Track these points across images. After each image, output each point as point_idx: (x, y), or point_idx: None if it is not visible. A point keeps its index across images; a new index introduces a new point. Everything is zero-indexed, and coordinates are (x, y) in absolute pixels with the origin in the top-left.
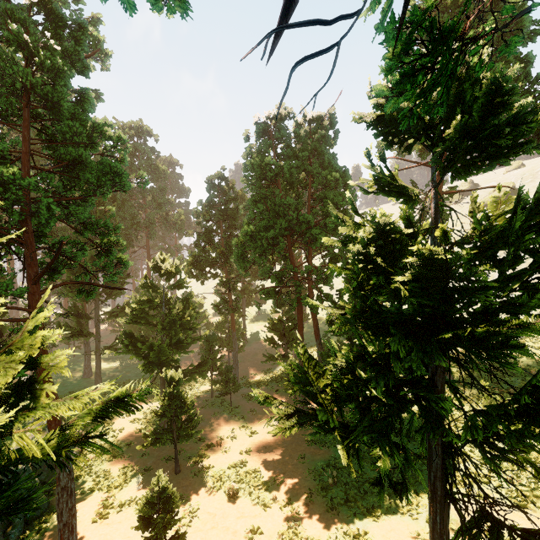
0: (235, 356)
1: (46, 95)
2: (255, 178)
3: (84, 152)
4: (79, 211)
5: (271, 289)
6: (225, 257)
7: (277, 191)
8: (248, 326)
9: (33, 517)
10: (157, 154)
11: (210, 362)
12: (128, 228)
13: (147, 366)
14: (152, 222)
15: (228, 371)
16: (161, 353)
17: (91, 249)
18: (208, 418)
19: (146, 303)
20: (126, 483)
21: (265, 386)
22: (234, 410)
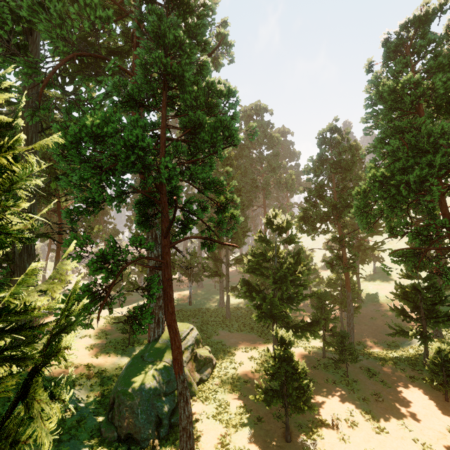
0: (350, 318)
1: (175, 73)
2: (384, 110)
3: (200, 113)
4: (198, 171)
5: (406, 250)
6: (338, 212)
7: (420, 118)
8: (361, 284)
9: (175, 423)
10: (271, 126)
11: (322, 322)
12: (249, 191)
13: (260, 316)
14: (267, 184)
15: (343, 337)
16: (273, 306)
17: (211, 206)
18: (321, 382)
19: (260, 256)
20: (241, 425)
21: (391, 364)
22: (352, 384)
